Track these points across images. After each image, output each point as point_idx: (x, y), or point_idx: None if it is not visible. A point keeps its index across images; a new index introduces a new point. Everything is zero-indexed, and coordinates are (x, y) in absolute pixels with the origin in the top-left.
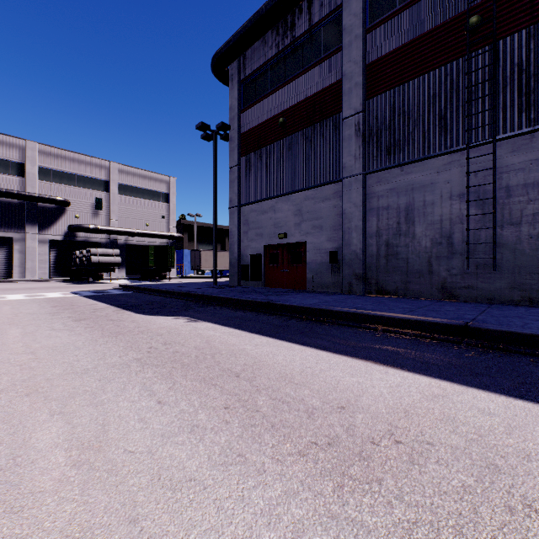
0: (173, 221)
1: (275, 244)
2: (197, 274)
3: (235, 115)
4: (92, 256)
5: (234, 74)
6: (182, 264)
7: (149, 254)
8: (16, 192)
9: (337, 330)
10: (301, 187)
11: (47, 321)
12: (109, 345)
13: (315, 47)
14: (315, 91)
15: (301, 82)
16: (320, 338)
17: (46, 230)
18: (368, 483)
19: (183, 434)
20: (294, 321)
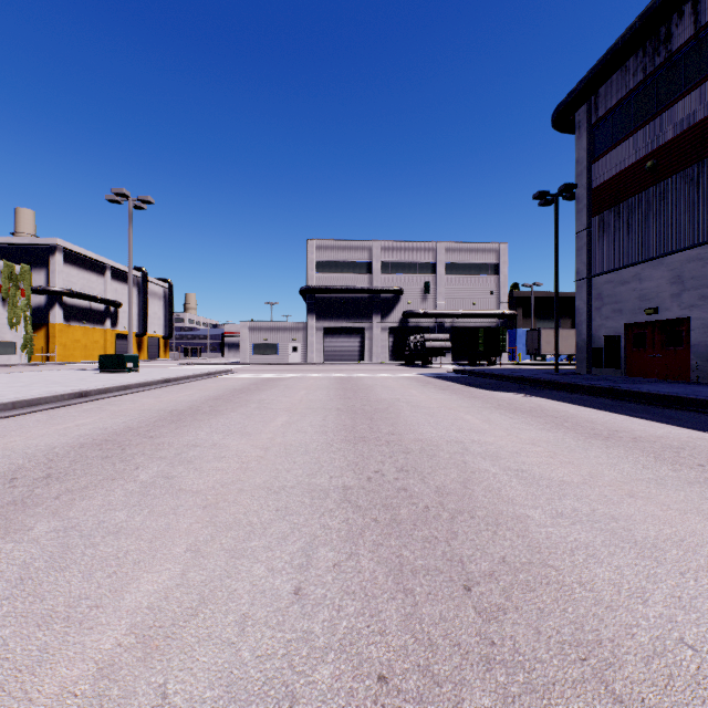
0: (503, 295)
1: (641, 322)
2: (535, 359)
3: (582, 170)
4: (425, 341)
5: (581, 120)
6: (514, 347)
7: (478, 338)
8: (366, 288)
9: (676, 412)
10: (681, 246)
11: (424, 388)
12: (472, 401)
13: (704, 55)
14: (704, 115)
15: (680, 108)
16: (645, 414)
17: (386, 318)
18: (602, 440)
19: (522, 424)
20: (633, 404)
